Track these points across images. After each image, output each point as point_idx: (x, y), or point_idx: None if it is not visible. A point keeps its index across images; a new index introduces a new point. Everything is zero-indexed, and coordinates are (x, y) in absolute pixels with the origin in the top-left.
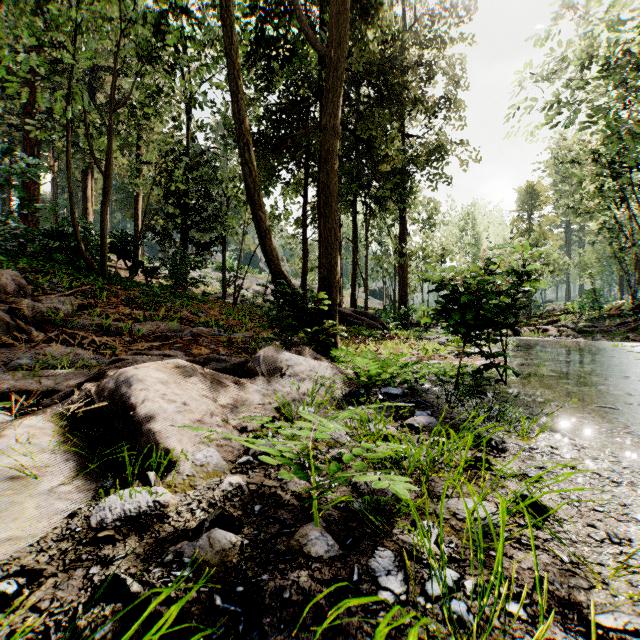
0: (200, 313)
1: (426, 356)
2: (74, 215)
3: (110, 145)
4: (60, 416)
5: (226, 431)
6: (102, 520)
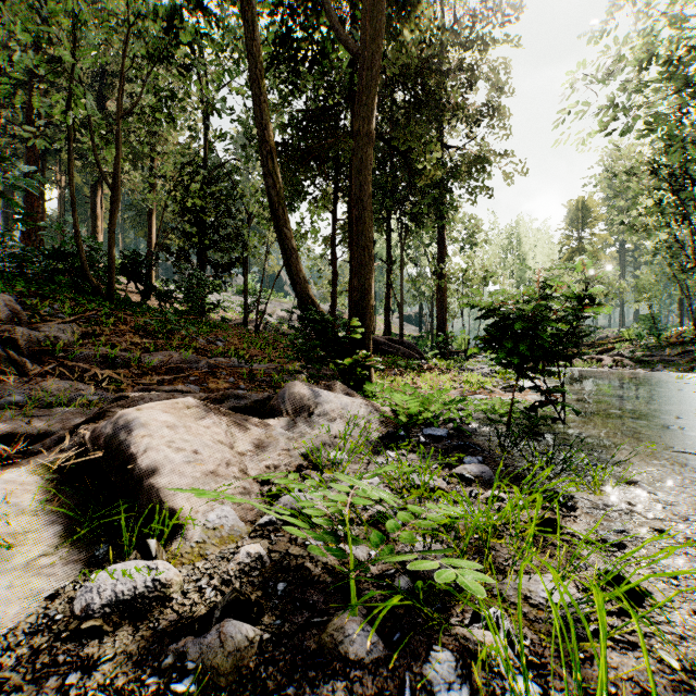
0: (218, 342)
1: (470, 390)
2: (78, 233)
3: (118, 155)
4: (48, 467)
5: (244, 484)
6: (88, 606)
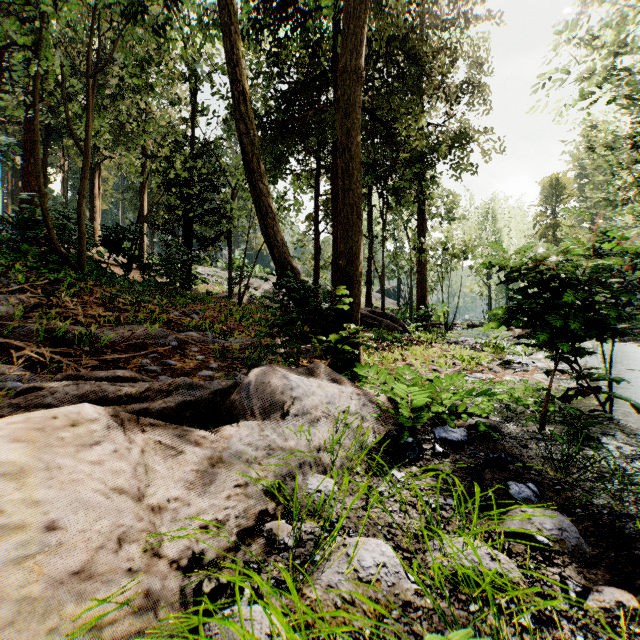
0: (194, 314)
1: (468, 368)
2: (43, 198)
3: (88, 116)
4: None
5: (149, 581)
6: None
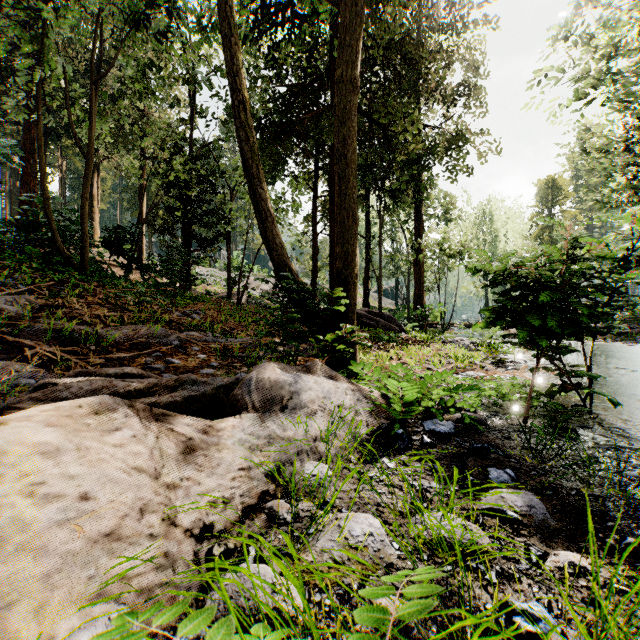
0: (194, 314)
1: (461, 366)
2: (47, 201)
3: (90, 121)
4: None
5: (168, 545)
6: None
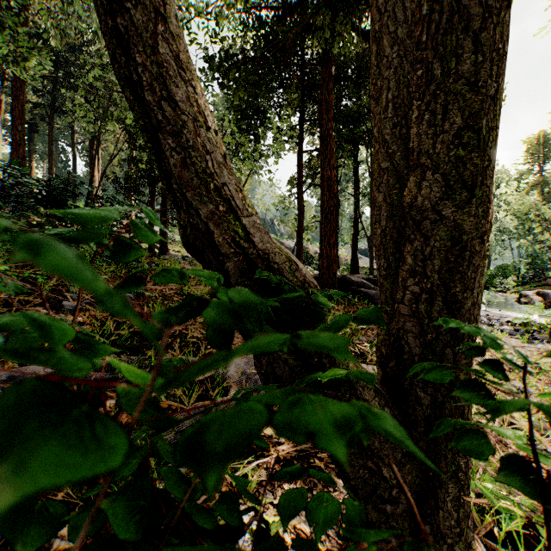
0: None
1: None
2: None
3: None
4: None
5: None
6: None
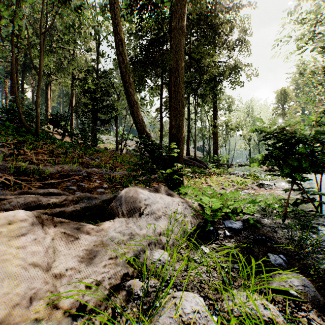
0: (96, 159)
1: (240, 187)
2: (17, 98)
3: (40, 55)
4: None
5: None
6: None
